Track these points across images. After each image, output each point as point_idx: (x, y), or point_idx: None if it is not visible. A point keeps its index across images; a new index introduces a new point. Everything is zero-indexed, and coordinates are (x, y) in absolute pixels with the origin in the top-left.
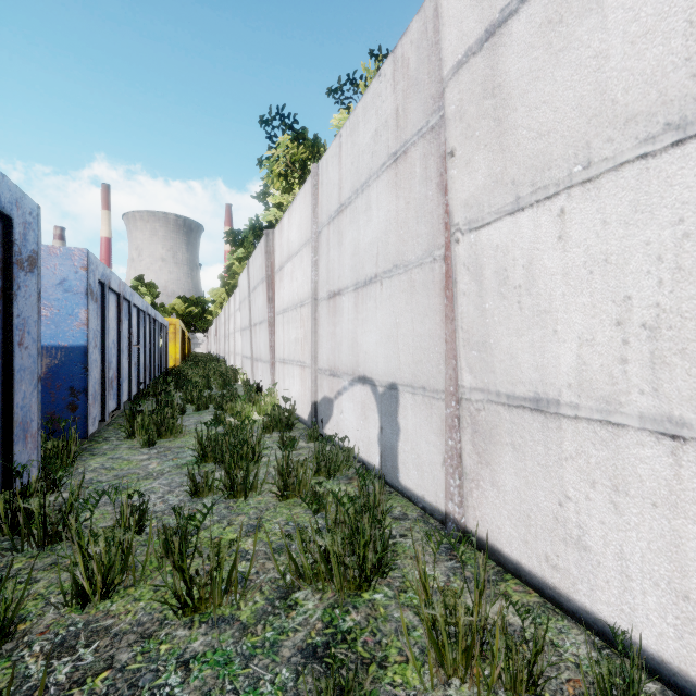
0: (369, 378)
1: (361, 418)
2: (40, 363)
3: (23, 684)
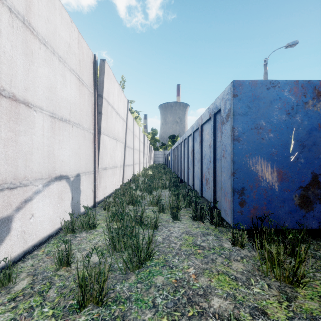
0: (65, 175)
1: (59, 202)
2: (233, 166)
3: None
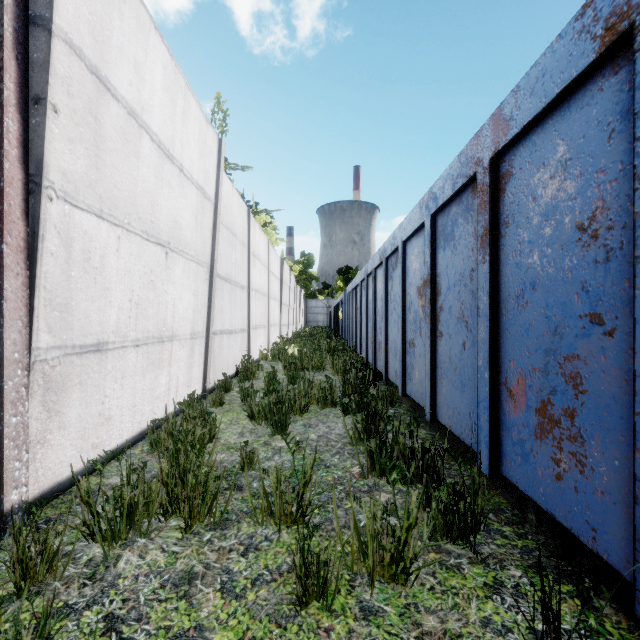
0: None
1: None
2: None
3: (393, 513)
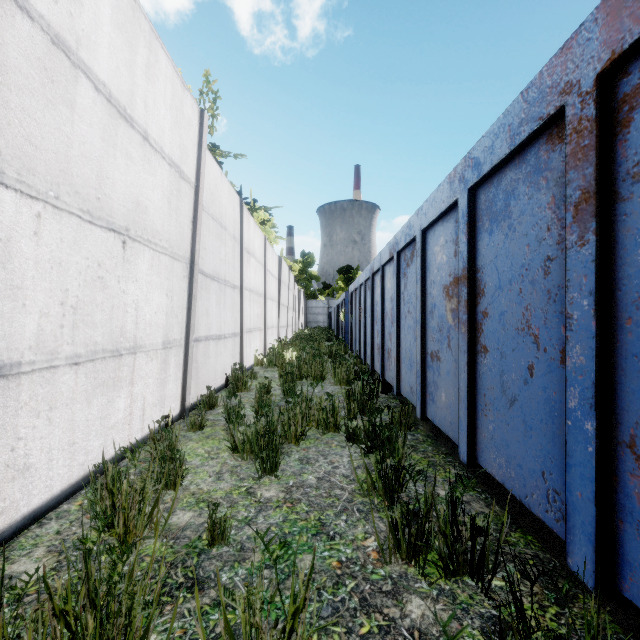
0: None
1: None
2: None
3: None
